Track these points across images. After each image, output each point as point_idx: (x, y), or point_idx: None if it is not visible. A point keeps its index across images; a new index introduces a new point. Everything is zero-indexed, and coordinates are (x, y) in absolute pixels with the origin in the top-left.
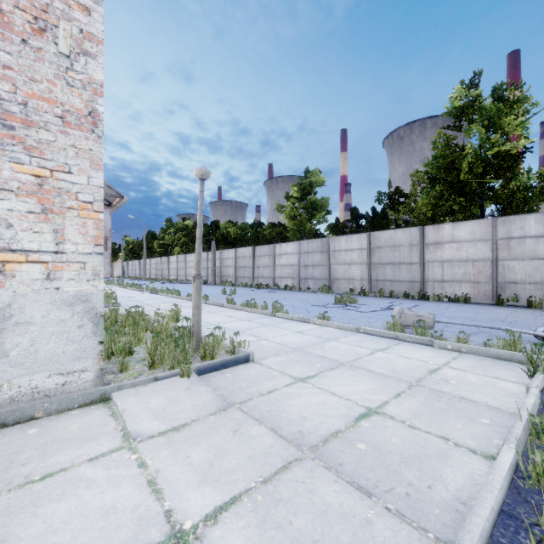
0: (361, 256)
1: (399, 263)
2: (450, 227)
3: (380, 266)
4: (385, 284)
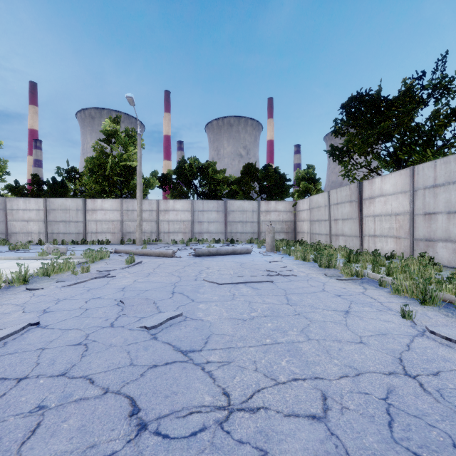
0: (39, 215)
1: (70, 221)
2: (101, 201)
3: (55, 223)
4: (59, 235)
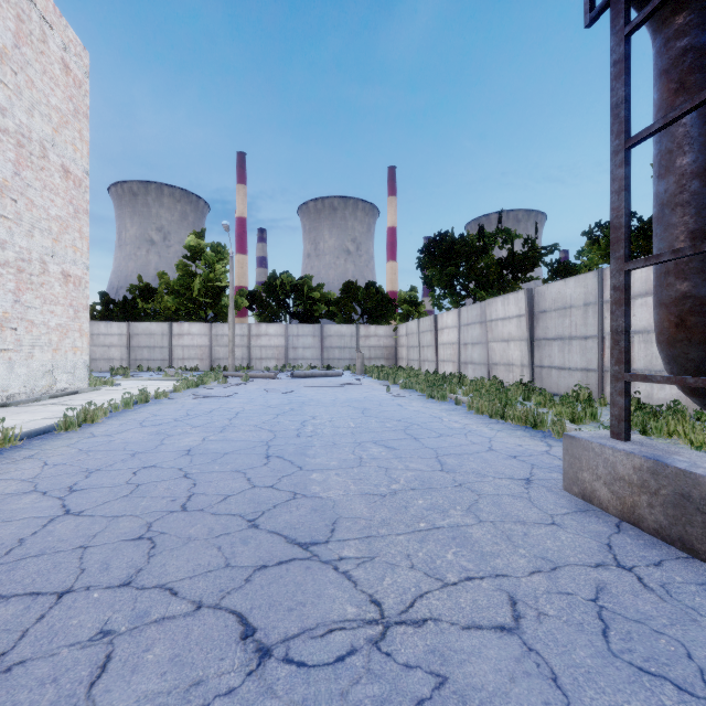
0: (122, 340)
1: (155, 346)
2: (188, 325)
3: (139, 349)
4: (143, 362)
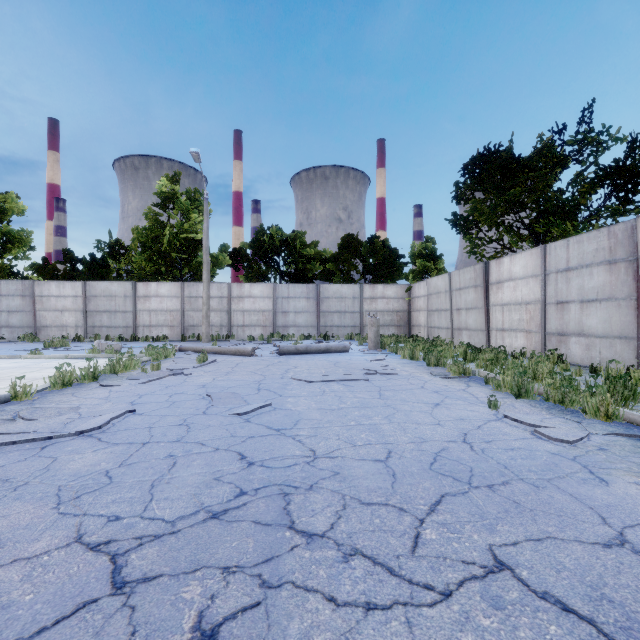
0: (76, 303)
1: (116, 311)
2: (155, 285)
3: (97, 313)
4: (102, 330)
